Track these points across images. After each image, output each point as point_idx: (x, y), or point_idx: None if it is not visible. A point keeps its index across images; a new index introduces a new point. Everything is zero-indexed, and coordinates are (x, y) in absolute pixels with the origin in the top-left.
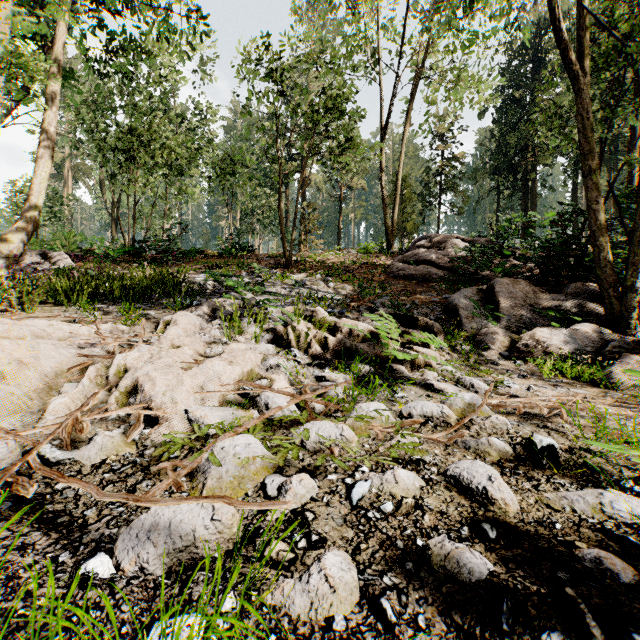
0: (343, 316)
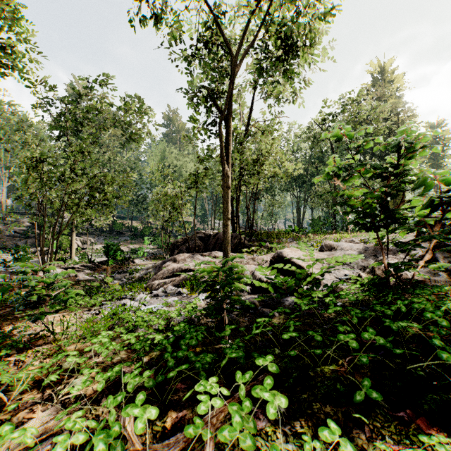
0: None
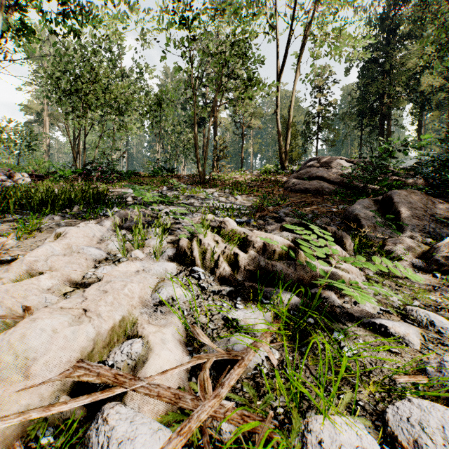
0: (250, 225)
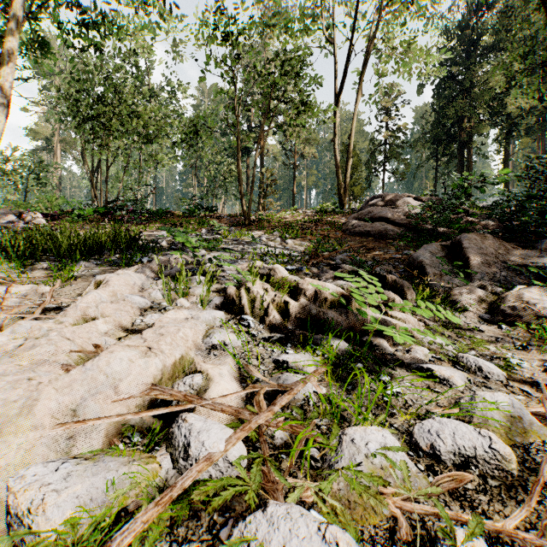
0: (302, 273)
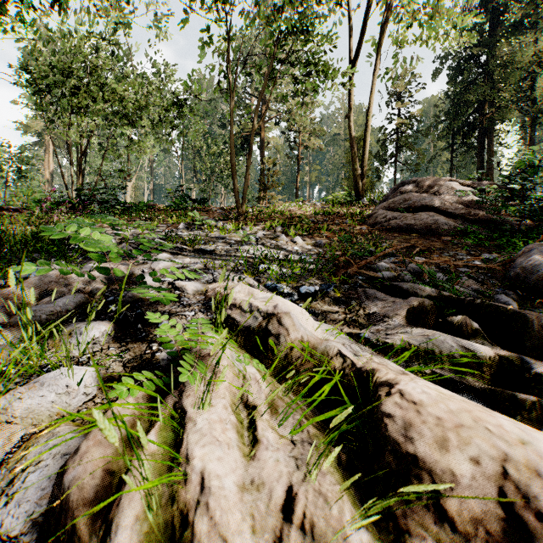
0: (331, 300)
